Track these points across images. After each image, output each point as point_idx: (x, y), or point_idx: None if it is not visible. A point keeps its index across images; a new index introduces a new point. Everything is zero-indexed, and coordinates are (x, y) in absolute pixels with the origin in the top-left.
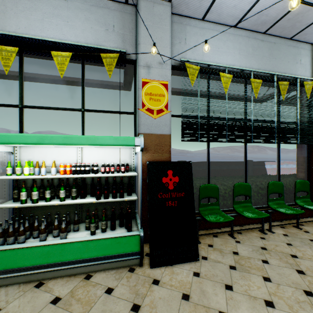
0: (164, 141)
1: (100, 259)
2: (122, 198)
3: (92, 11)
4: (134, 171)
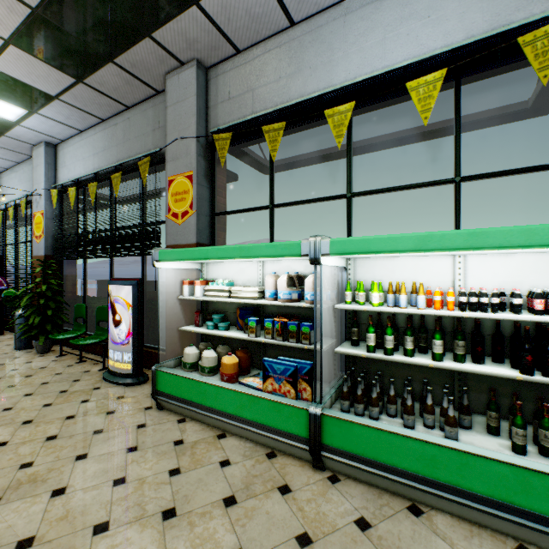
0: None
1: None
2: None
3: None
4: None
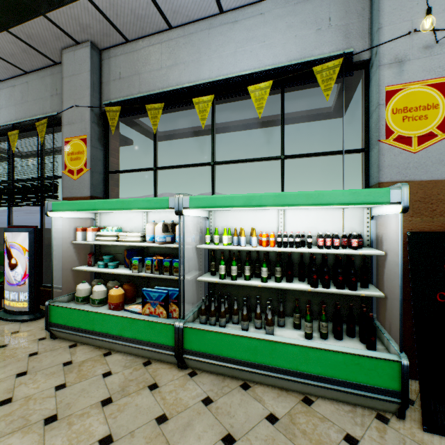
0: (436, 192)
1: (327, 381)
2: (354, 290)
3: (296, 13)
4: (370, 248)
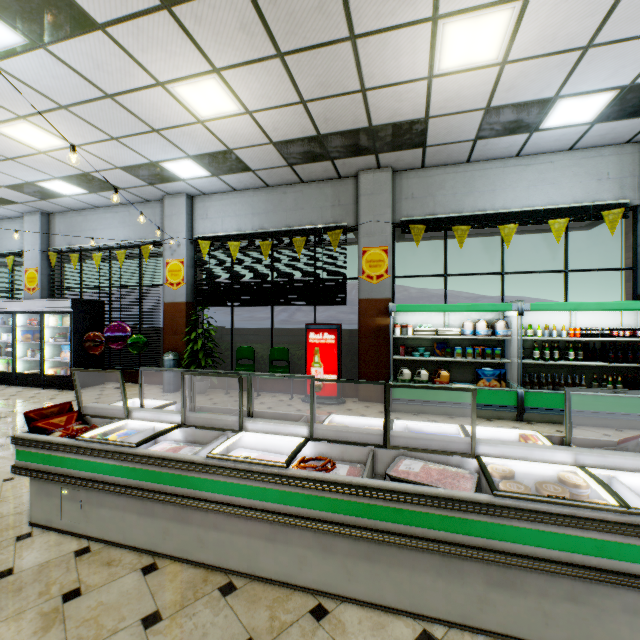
0: None
1: (633, 416)
2: (639, 364)
3: (580, 165)
4: None
